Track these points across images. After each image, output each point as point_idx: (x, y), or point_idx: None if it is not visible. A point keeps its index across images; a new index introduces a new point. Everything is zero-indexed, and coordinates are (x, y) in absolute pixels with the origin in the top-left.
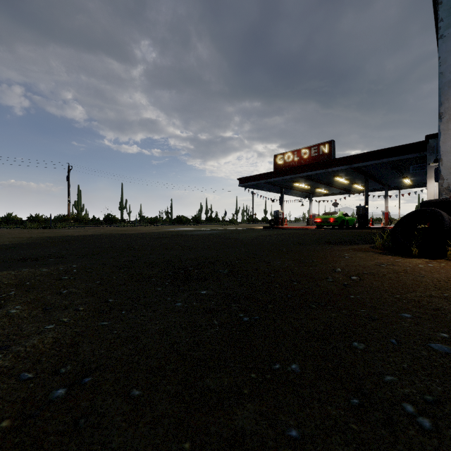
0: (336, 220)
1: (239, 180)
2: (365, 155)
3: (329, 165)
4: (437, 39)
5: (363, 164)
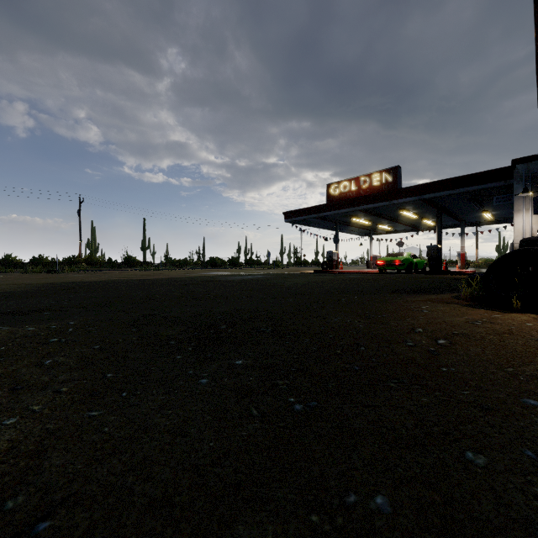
0: (402, 262)
1: (285, 214)
2: (438, 184)
3: (394, 196)
4: (536, 34)
5: (435, 195)
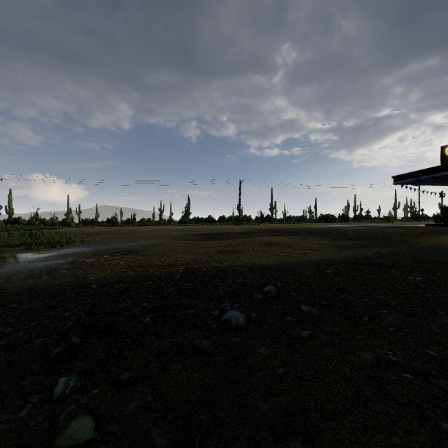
0: None
1: (394, 177)
2: None
3: None
4: None
5: None
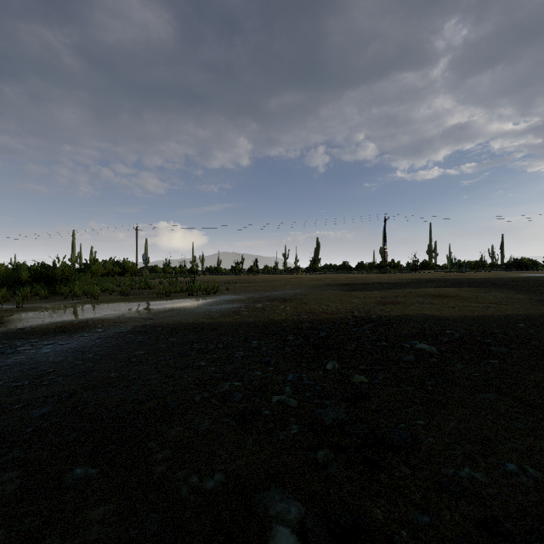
0: None
1: None
2: None
3: None
4: None
5: None
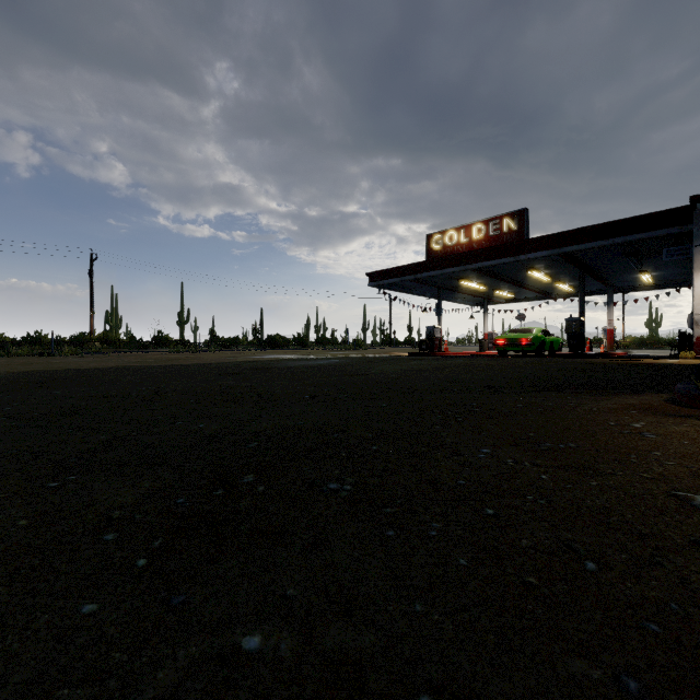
0: (531, 341)
1: (370, 275)
2: (584, 231)
3: (521, 249)
4: None
5: (580, 247)
